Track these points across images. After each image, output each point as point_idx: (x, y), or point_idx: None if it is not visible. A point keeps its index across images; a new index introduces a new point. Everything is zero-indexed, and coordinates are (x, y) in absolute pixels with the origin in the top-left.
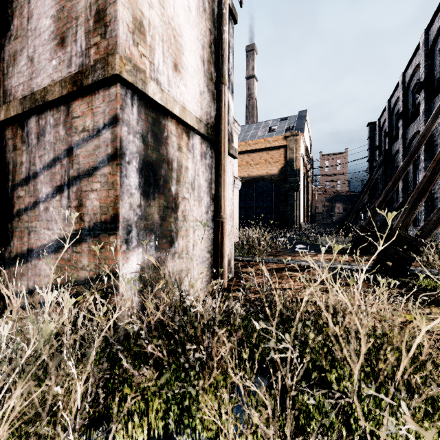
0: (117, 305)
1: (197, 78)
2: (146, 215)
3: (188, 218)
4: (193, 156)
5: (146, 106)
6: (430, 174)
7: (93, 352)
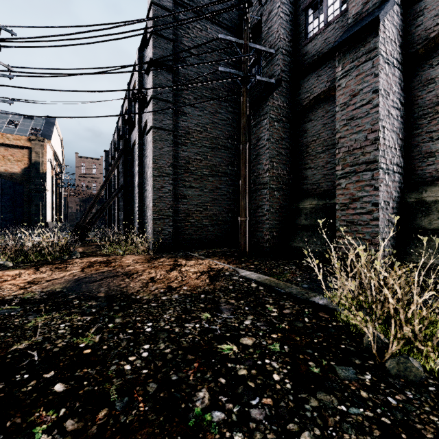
0: None
1: None
2: None
3: None
4: None
5: None
6: (93, 201)
7: None
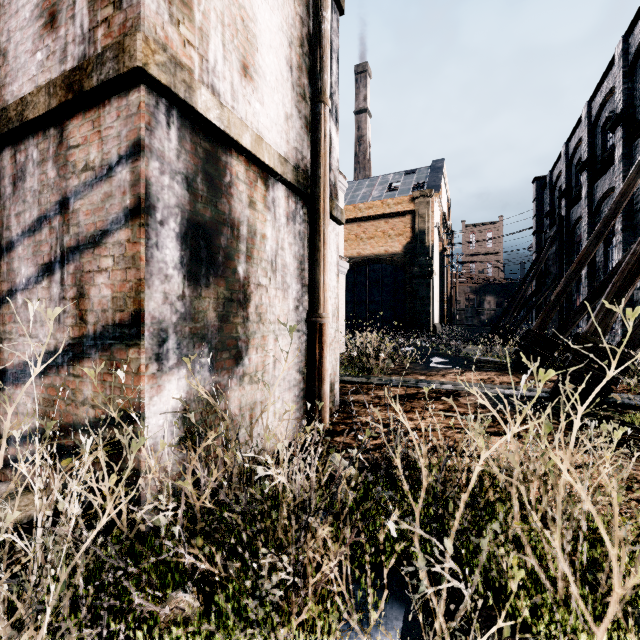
0: (141, 468)
1: (281, 93)
2: (194, 313)
3: (266, 318)
4: (274, 217)
5: (193, 130)
6: None
7: (47, 608)
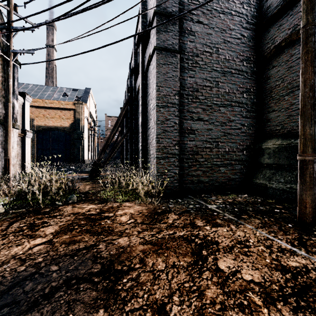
0: None
1: None
2: None
3: None
4: None
5: None
6: (106, 142)
7: None
